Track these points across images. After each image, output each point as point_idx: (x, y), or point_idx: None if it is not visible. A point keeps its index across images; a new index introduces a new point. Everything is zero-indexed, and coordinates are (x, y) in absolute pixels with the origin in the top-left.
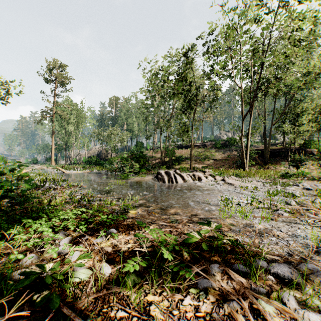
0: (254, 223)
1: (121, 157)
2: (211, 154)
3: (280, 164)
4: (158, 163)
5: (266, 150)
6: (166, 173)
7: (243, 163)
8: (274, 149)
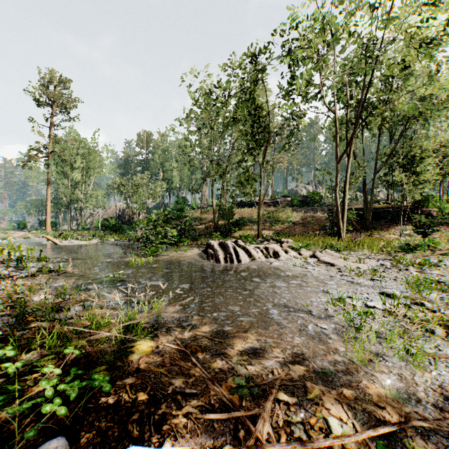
0: (445, 382)
1: (148, 219)
2: (287, 215)
3: (387, 229)
4: (209, 228)
5: (367, 209)
6: (222, 246)
7: (337, 228)
8: (376, 208)
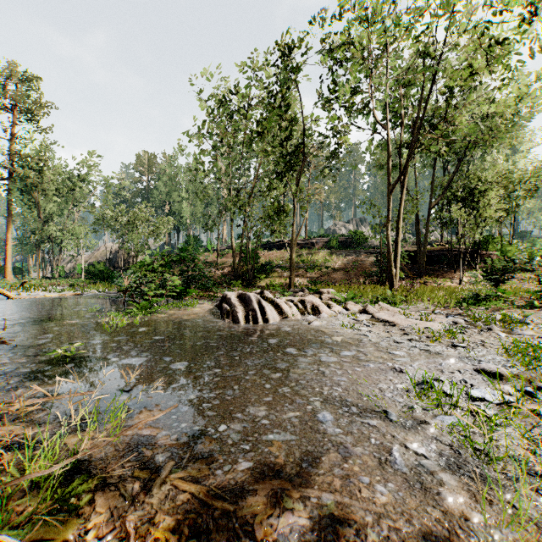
0: None
1: (140, 263)
2: (325, 259)
3: (443, 276)
4: (228, 275)
5: (420, 252)
6: (242, 299)
7: (389, 275)
8: (430, 250)
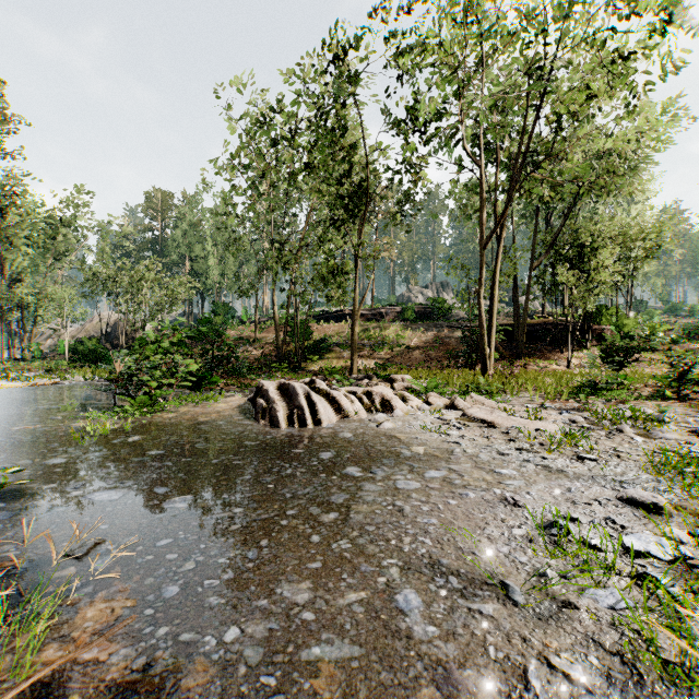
0: None
1: (141, 340)
2: (398, 335)
3: (547, 357)
4: (269, 356)
5: (519, 325)
6: (284, 391)
7: (481, 356)
8: (530, 324)
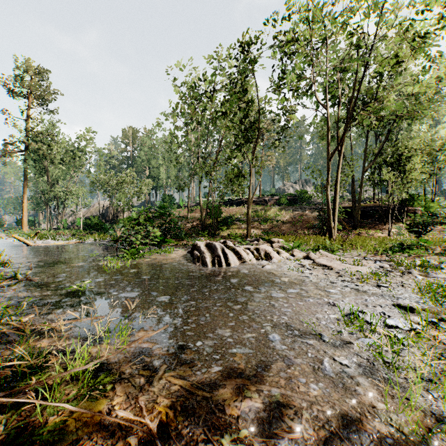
0: None
1: (129, 218)
2: (276, 214)
3: (374, 228)
4: (196, 227)
5: (355, 208)
6: (209, 247)
7: (328, 227)
8: (364, 206)
